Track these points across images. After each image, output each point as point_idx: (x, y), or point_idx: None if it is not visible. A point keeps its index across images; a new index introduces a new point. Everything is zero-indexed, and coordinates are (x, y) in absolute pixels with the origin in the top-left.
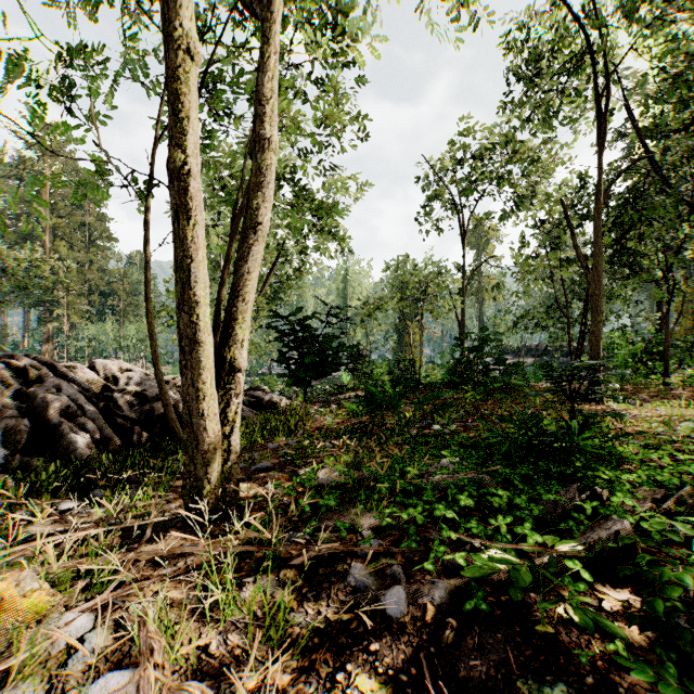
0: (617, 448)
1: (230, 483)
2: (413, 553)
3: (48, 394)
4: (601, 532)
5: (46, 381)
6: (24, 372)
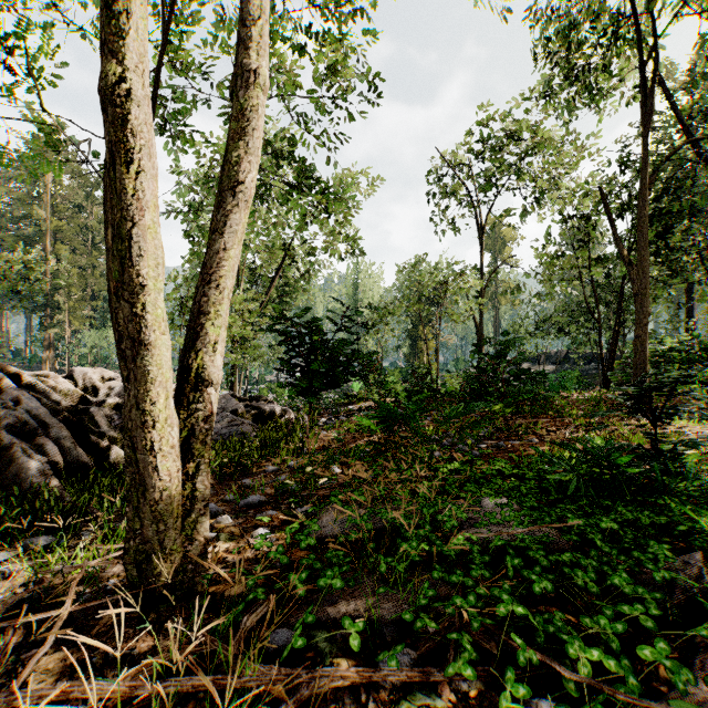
0: None
1: (194, 543)
2: (467, 681)
3: (2, 408)
4: None
5: (4, 392)
6: None
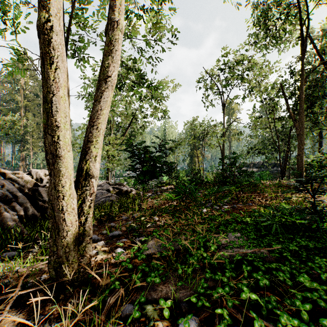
0: None
1: (84, 258)
2: None
3: None
4: None
5: None
6: None
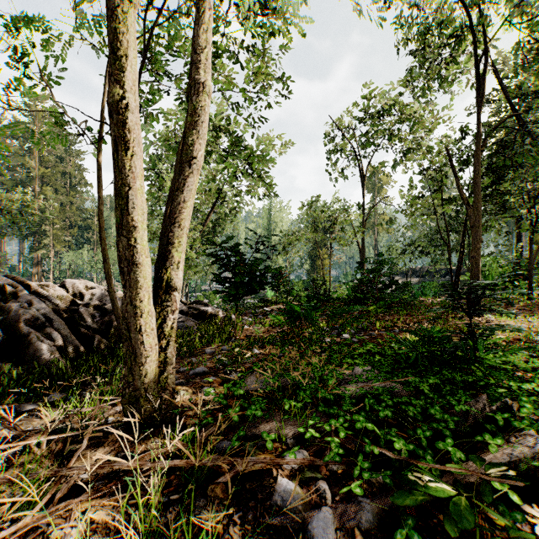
0: (508, 357)
1: (166, 391)
2: (336, 465)
3: (20, 308)
4: (524, 451)
5: (20, 297)
6: (3, 290)
